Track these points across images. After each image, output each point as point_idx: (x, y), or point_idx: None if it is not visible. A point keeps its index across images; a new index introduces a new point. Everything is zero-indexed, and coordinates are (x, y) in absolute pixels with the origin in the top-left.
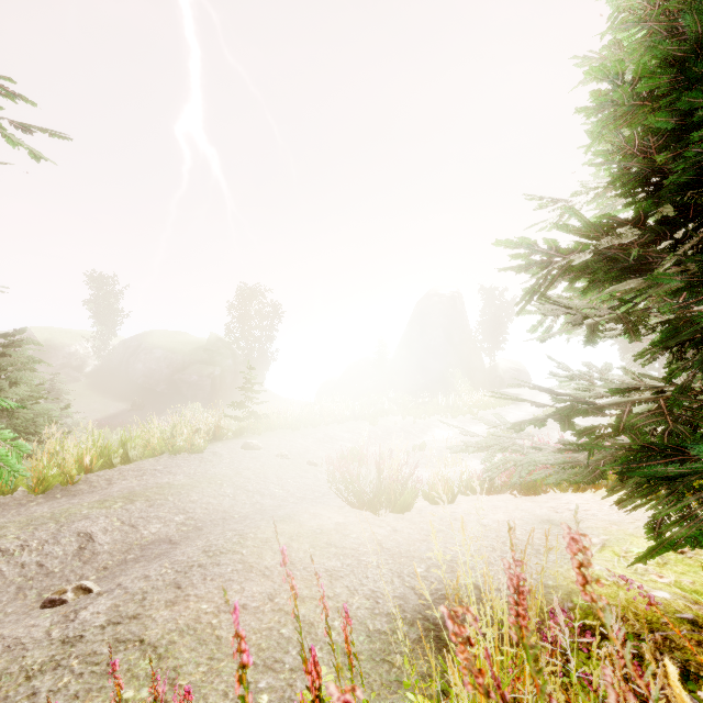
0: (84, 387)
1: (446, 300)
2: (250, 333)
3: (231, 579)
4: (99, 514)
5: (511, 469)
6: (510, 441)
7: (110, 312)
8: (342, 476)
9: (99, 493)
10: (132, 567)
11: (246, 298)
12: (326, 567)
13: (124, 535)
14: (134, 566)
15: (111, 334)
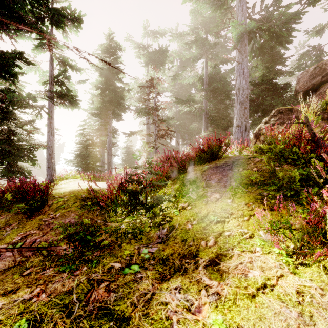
0: None
1: None
2: None
3: None
4: None
5: None
6: None
7: None
8: None
9: None
10: None
11: None
12: None
13: None
14: None
15: None
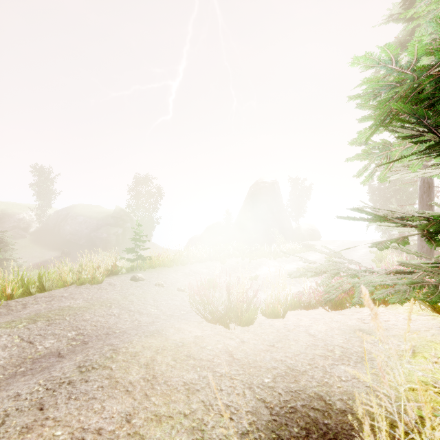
0: (28, 241)
1: (268, 185)
2: (143, 206)
3: (94, 397)
4: (3, 333)
5: (322, 291)
6: (344, 266)
7: (47, 191)
8: (200, 298)
9: (12, 315)
10: (17, 381)
11: (140, 183)
12: (185, 380)
13: (21, 350)
14: (19, 380)
15: (48, 206)
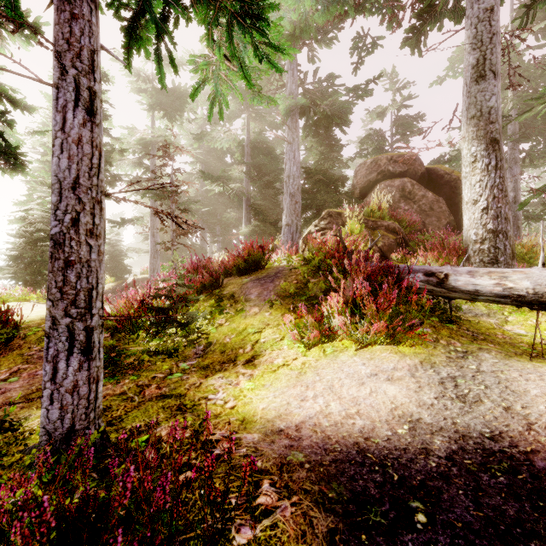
0: None
1: None
2: None
3: None
4: None
5: None
6: None
7: None
8: None
9: None
10: None
11: None
12: None
13: None
14: None
15: None
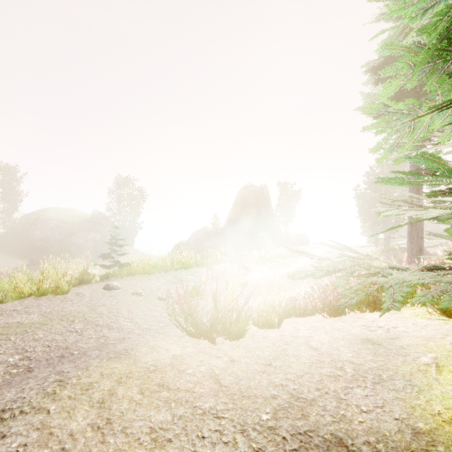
0: None
1: (257, 189)
2: (124, 210)
3: None
4: None
5: (319, 296)
6: (362, 261)
7: (13, 193)
8: (180, 308)
9: None
10: None
11: (120, 185)
12: (152, 424)
13: None
14: None
15: (14, 209)
